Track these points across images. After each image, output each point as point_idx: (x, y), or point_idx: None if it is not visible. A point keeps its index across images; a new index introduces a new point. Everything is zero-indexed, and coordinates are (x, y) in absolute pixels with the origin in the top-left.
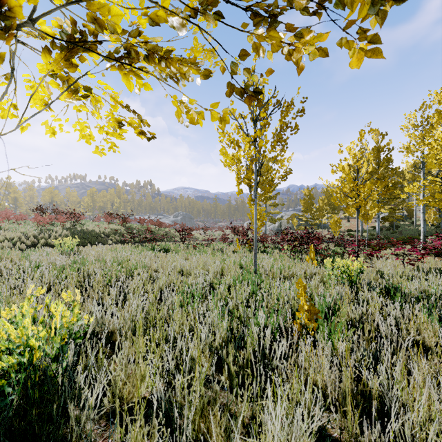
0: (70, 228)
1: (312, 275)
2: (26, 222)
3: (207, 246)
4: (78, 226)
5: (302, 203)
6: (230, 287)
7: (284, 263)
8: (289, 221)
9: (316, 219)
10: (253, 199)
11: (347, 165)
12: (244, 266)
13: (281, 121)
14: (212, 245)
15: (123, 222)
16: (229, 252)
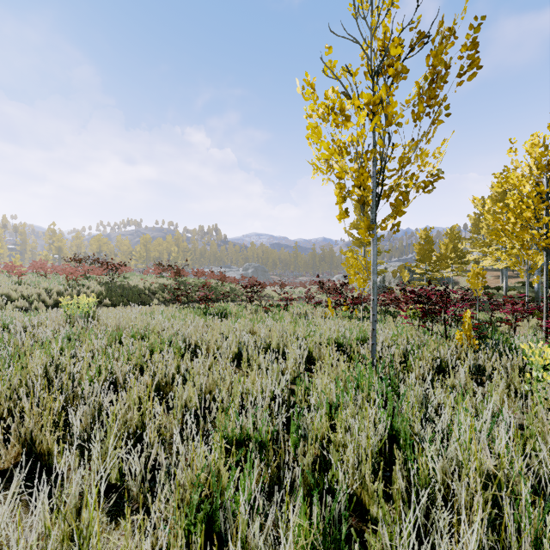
0: (107, 282)
1: (480, 371)
2: (57, 275)
3: (284, 308)
4: (119, 280)
5: (416, 249)
6: (332, 411)
7: (410, 341)
8: (396, 274)
9: (437, 272)
10: (372, 226)
11: (520, 176)
12: (346, 348)
13: (436, 58)
14: (291, 308)
15: (175, 275)
16: (317, 319)
